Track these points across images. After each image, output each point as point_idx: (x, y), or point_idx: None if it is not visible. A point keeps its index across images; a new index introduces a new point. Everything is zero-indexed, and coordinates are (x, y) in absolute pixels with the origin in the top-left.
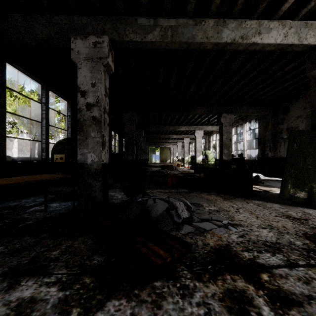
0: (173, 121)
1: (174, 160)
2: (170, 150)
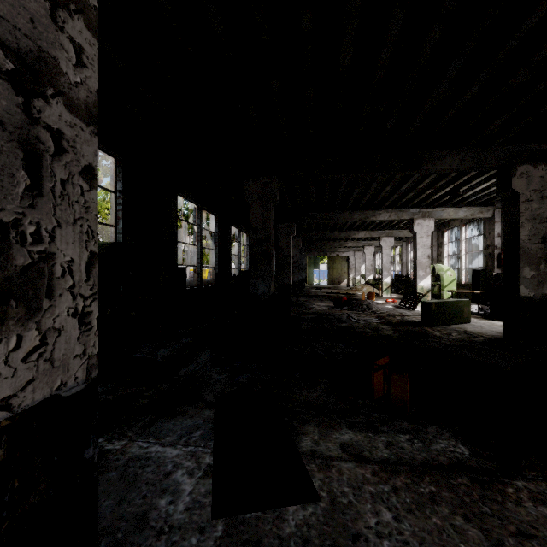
0: (361, 200)
1: (356, 281)
2: (348, 261)
